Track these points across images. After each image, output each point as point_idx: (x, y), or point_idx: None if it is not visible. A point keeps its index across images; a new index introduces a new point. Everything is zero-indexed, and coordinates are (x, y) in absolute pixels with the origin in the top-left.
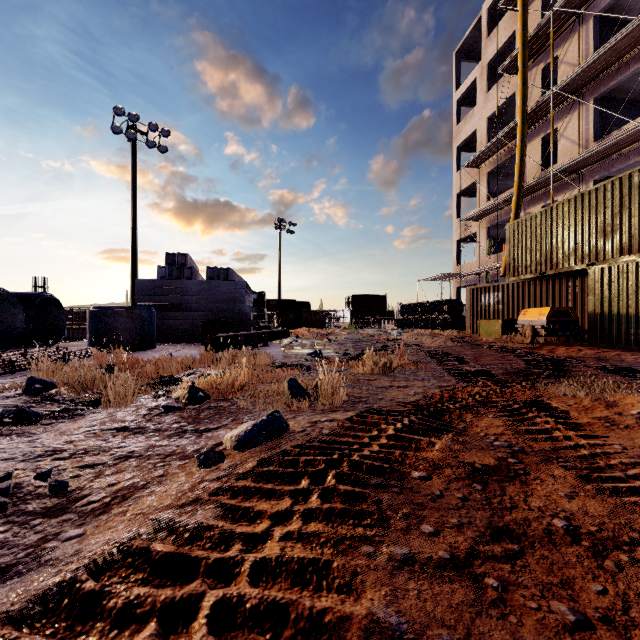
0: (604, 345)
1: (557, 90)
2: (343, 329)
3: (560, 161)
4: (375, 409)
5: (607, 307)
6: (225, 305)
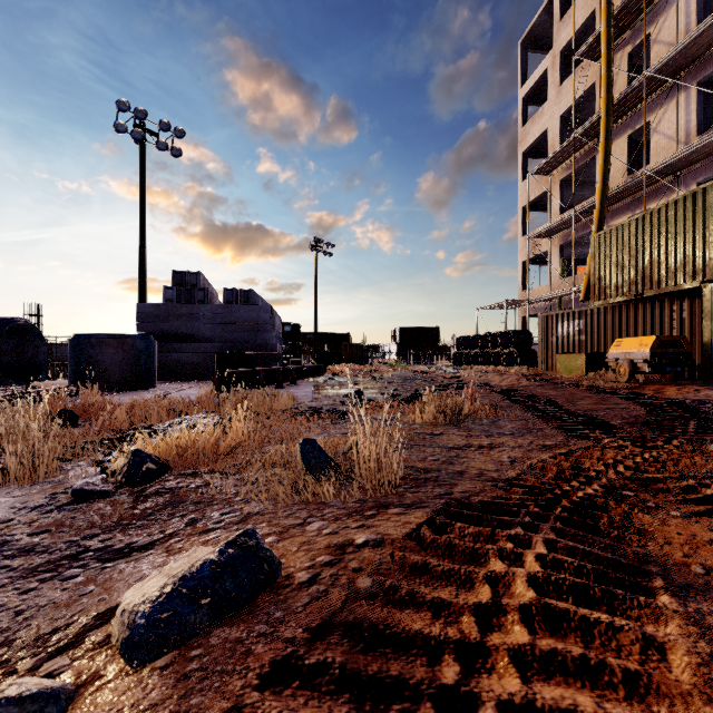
0: None
1: (651, 73)
2: (389, 366)
3: (652, 162)
4: (460, 502)
5: None
6: (245, 335)
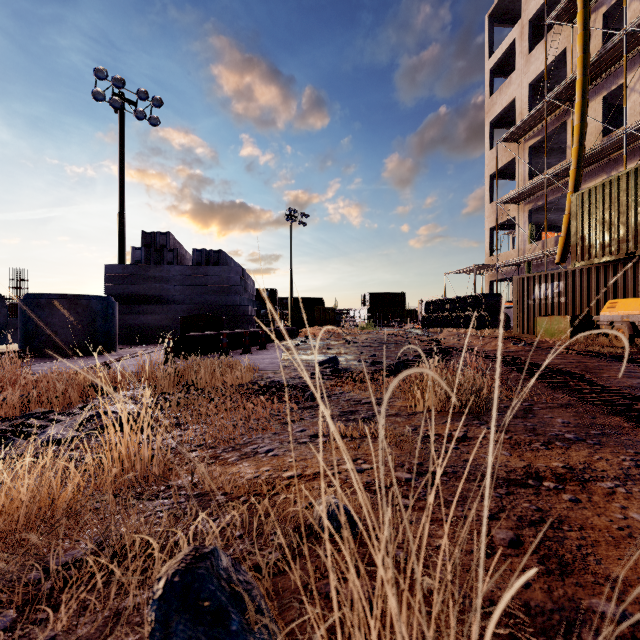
0: None
1: (633, 27)
2: (360, 328)
3: (630, 122)
4: None
5: None
6: (216, 297)
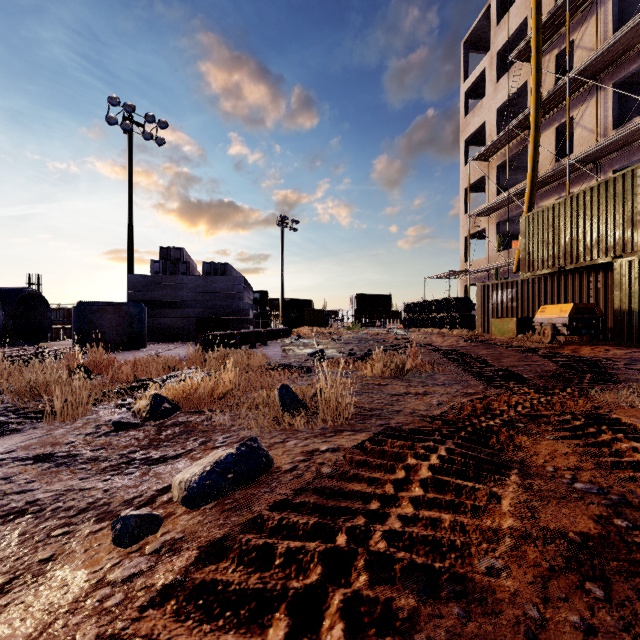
0: (632, 345)
1: (574, 75)
2: (347, 328)
3: (576, 151)
4: (394, 428)
5: (636, 303)
6: (222, 302)
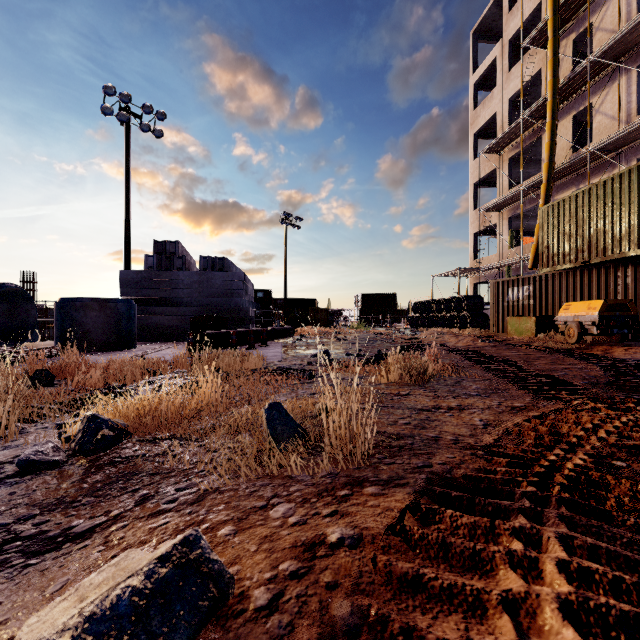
0: None
1: (595, 58)
2: (352, 328)
3: (595, 140)
4: (443, 477)
5: None
6: (220, 299)
